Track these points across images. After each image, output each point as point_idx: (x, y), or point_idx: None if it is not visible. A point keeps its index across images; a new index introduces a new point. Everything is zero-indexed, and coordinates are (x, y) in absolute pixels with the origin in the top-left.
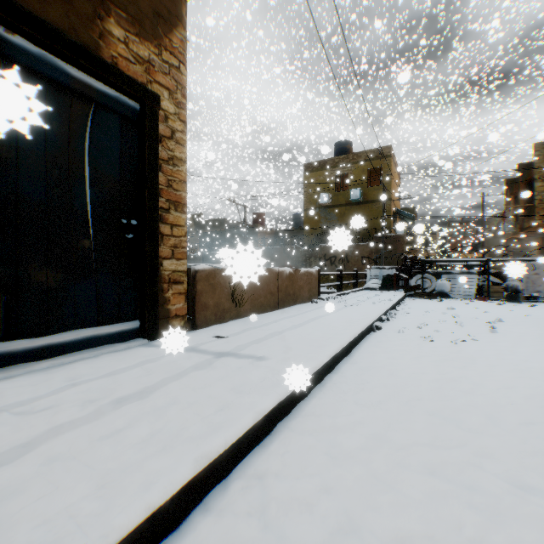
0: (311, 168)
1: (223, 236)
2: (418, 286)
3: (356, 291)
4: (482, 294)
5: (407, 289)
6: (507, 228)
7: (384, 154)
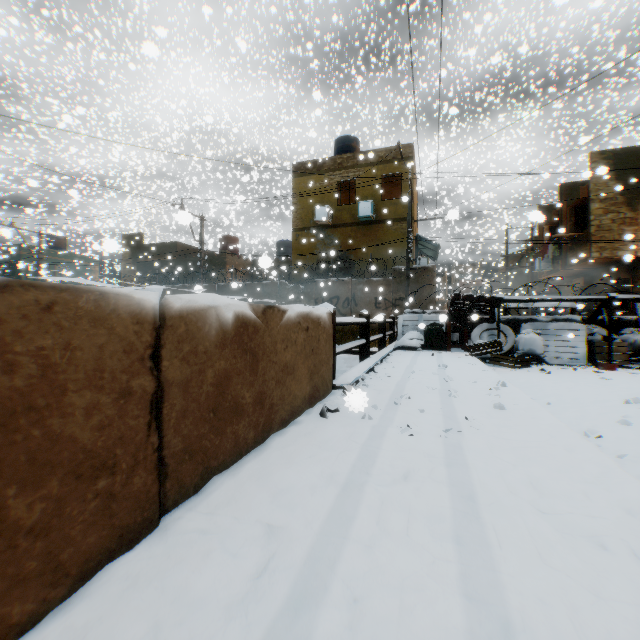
0: (303, 170)
1: (174, 268)
2: (498, 343)
3: (390, 354)
4: (594, 357)
5: (478, 350)
6: (544, 265)
7: (404, 155)
